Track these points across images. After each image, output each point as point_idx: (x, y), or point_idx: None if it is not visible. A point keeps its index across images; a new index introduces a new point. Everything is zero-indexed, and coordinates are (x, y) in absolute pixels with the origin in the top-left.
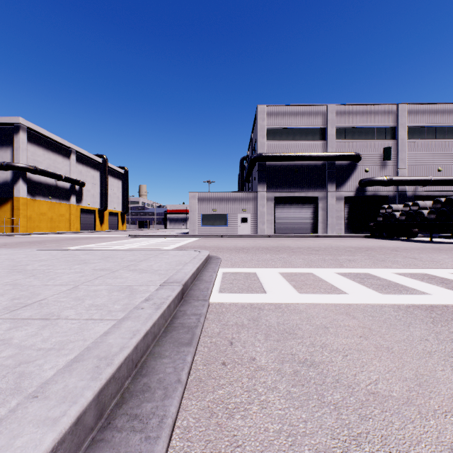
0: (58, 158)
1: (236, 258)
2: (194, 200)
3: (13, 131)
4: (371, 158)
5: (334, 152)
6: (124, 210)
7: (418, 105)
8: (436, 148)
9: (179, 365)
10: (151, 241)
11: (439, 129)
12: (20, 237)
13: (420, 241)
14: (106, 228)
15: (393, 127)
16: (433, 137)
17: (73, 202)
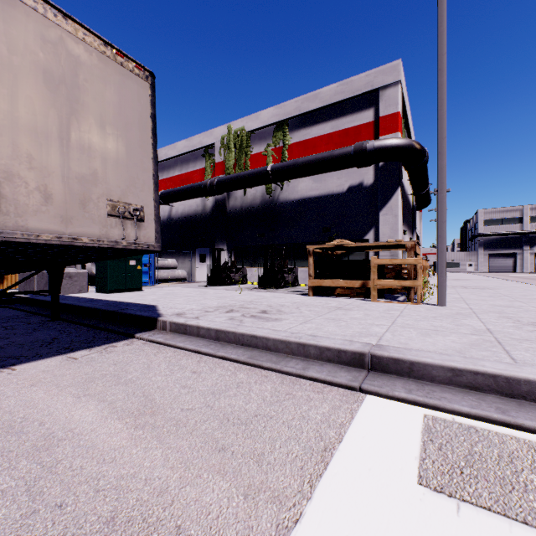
0: None
1: None
2: None
3: None
4: None
5: (526, 230)
6: None
7: None
8: None
9: None
10: None
11: None
12: None
13: None
14: None
15: None
16: None
17: None
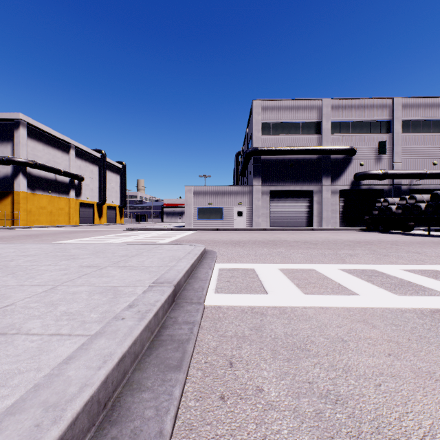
0: (57, 153)
1: (233, 253)
2: (190, 194)
3: (14, 126)
4: (366, 151)
5: (329, 146)
6: (122, 204)
7: (413, 98)
8: (431, 141)
9: (163, 404)
10: (147, 234)
11: (435, 123)
12: (19, 230)
13: (416, 234)
14: (105, 221)
15: (388, 121)
16: (428, 131)
17: (72, 196)
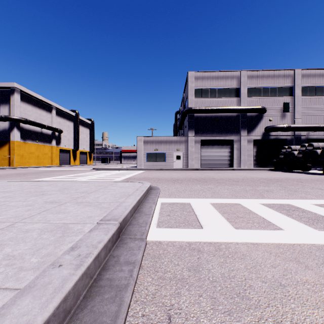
0: (43, 112)
1: (173, 188)
2: (141, 143)
3: (10, 93)
4: (274, 110)
5: (246, 106)
6: (91, 150)
7: (310, 70)
8: (323, 102)
9: None
10: (108, 173)
11: None
12: (13, 170)
13: (314, 173)
14: (78, 163)
15: (291, 87)
16: (321, 94)
17: (53, 144)
